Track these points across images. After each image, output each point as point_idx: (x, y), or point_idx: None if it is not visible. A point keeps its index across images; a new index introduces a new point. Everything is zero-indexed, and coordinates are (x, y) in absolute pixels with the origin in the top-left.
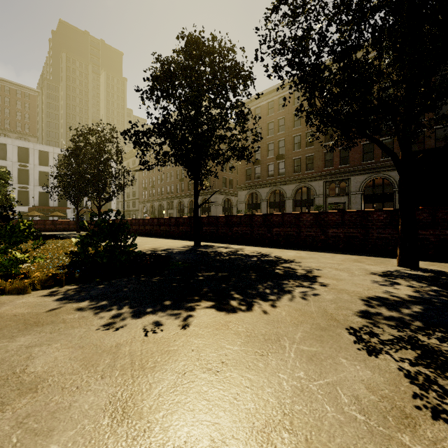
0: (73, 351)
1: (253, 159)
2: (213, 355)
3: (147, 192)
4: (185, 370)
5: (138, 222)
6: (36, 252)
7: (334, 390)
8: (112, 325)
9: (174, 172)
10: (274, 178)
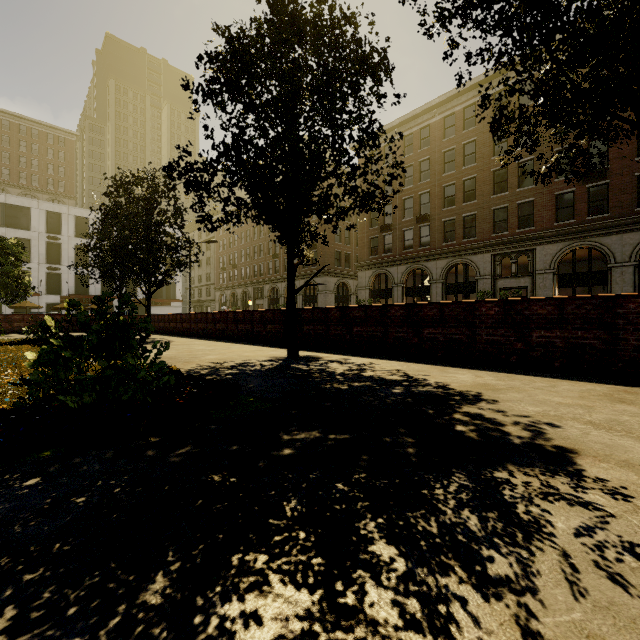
0: None
1: (381, 222)
2: None
3: (226, 275)
4: None
5: (206, 317)
6: None
7: None
8: None
9: (265, 245)
10: (414, 251)
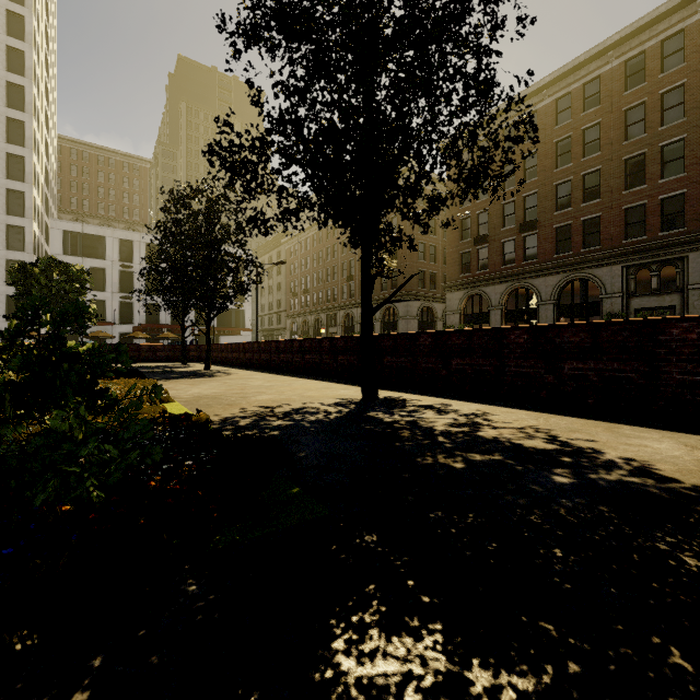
0: None
1: (475, 234)
2: None
3: (297, 301)
4: None
5: (270, 347)
6: None
7: None
8: None
9: (338, 266)
10: (516, 266)
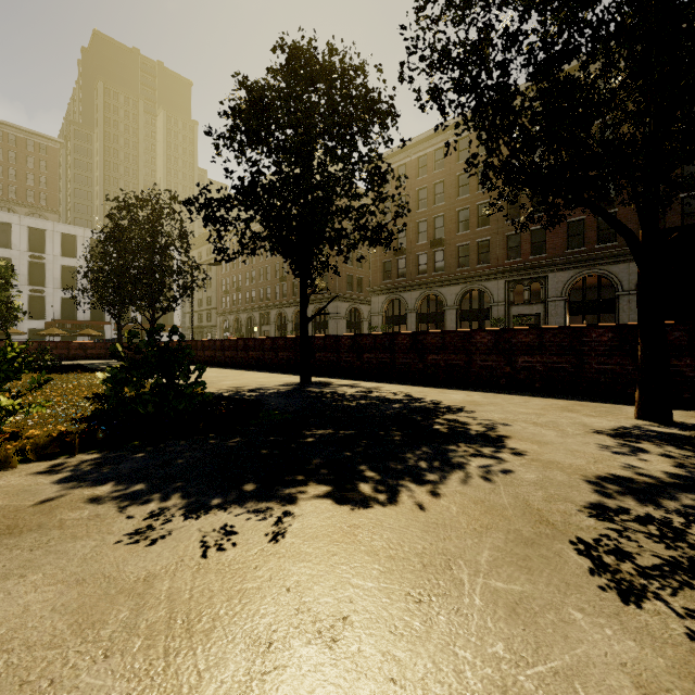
0: (64, 590)
1: (395, 246)
2: (327, 601)
3: (229, 299)
4: (270, 638)
5: (214, 345)
6: (43, 394)
7: (571, 692)
8: (145, 534)
9: (271, 267)
10: (428, 276)
